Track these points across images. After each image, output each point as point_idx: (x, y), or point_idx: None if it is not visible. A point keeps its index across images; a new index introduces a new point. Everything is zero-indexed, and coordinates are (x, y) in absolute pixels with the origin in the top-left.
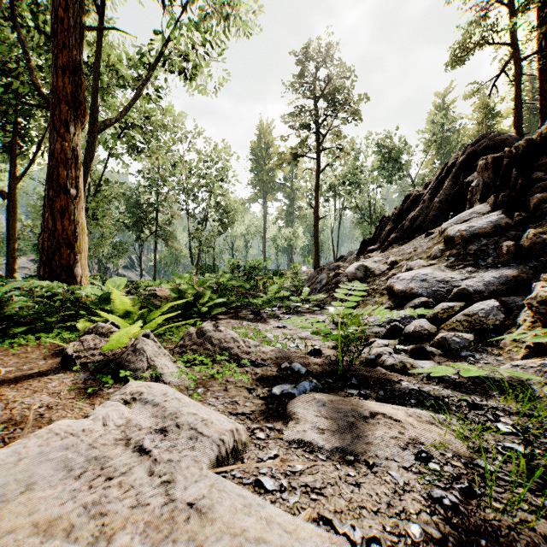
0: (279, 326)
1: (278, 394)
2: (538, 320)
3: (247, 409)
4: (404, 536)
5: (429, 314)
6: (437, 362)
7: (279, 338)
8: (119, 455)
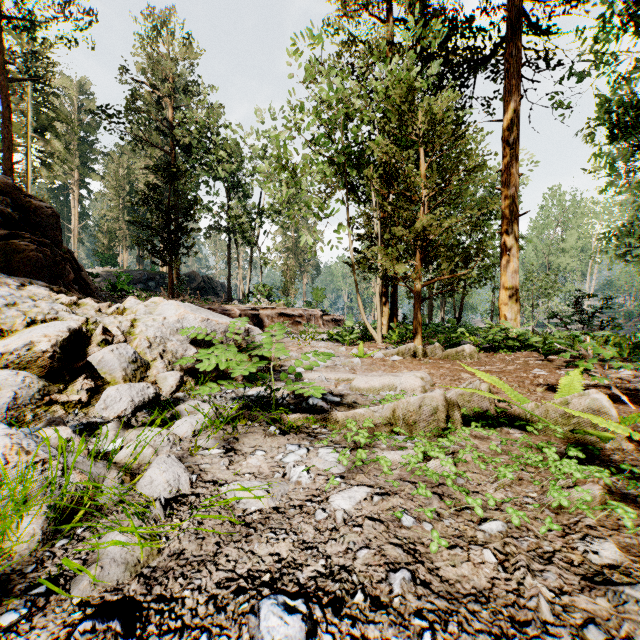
0: (304, 596)
1: (336, 397)
2: (51, 368)
3: (354, 395)
4: (309, 380)
5: (29, 398)
6: (142, 424)
7: (321, 485)
8: (388, 375)
